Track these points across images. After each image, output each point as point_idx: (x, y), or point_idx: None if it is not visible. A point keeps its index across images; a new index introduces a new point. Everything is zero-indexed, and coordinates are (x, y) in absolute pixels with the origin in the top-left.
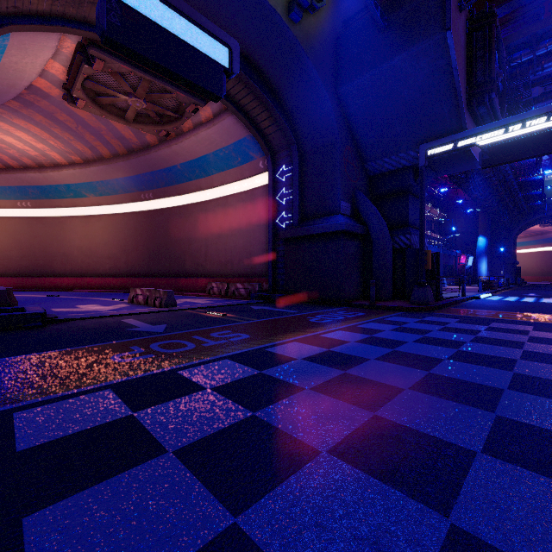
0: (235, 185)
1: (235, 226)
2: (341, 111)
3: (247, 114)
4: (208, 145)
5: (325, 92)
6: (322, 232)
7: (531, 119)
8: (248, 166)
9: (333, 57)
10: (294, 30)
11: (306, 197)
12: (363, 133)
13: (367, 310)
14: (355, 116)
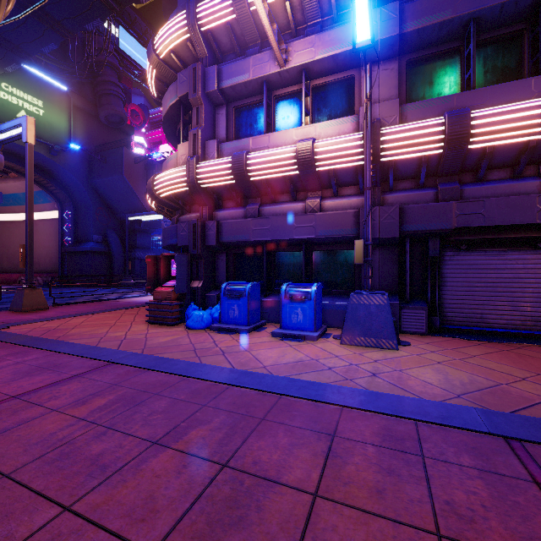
0: (42, 214)
1: (41, 240)
2: (93, 191)
3: (40, 182)
4: (17, 189)
5: (80, 183)
6: (81, 250)
7: (154, 215)
8: (48, 205)
9: (86, 165)
10: (54, 159)
11: (78, 230)
12: (109, 201)
13: (95, 288)
14: (102, 193)
